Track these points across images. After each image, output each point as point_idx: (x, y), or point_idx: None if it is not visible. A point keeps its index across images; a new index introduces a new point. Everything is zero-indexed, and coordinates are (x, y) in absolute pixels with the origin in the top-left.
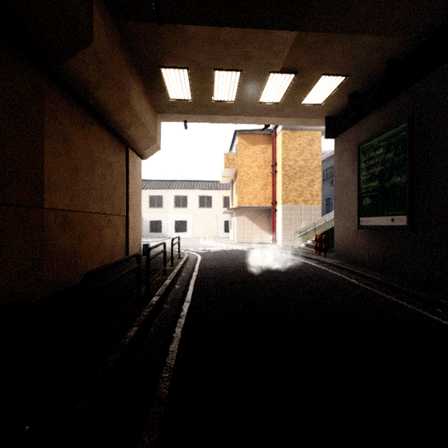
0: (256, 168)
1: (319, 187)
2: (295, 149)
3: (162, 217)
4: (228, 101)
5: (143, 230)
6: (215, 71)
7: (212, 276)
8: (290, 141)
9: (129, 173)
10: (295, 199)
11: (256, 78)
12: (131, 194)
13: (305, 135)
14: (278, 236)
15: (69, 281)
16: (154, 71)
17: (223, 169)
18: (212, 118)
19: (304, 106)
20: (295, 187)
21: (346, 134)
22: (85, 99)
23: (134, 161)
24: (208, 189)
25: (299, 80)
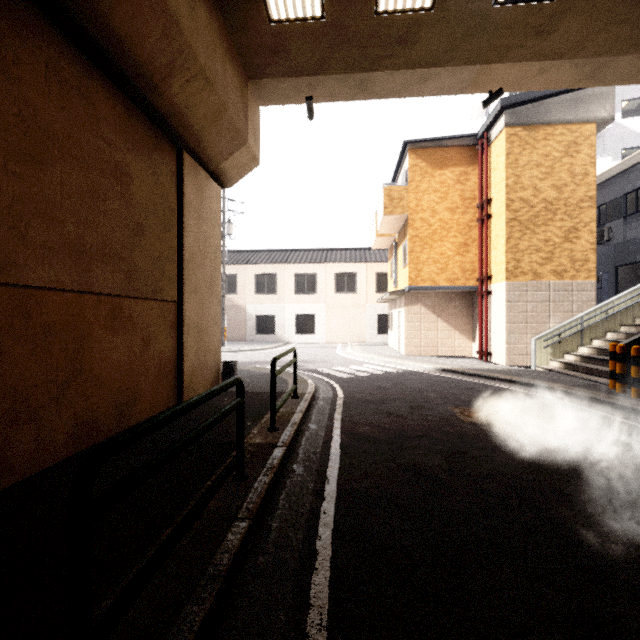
0: (446, 212)
1: (590, 243)
2: (536, 165)
3: (276, 309)
4: (415, 7)
5: (245, 330)
6: None
7: (388, 490)
8: (525, 150)
9: (186, 208)
10: (534, 268)
11: None
12: (191, 254)
13: (558, 134)
14: (494, 345)
15: None
16: None
17: (381, 218)
18: (368, 83)
19: (622, 5)
20: (534, 245)
21: None
22: None
23: (199, 184)
24: (351, 261)
25: None
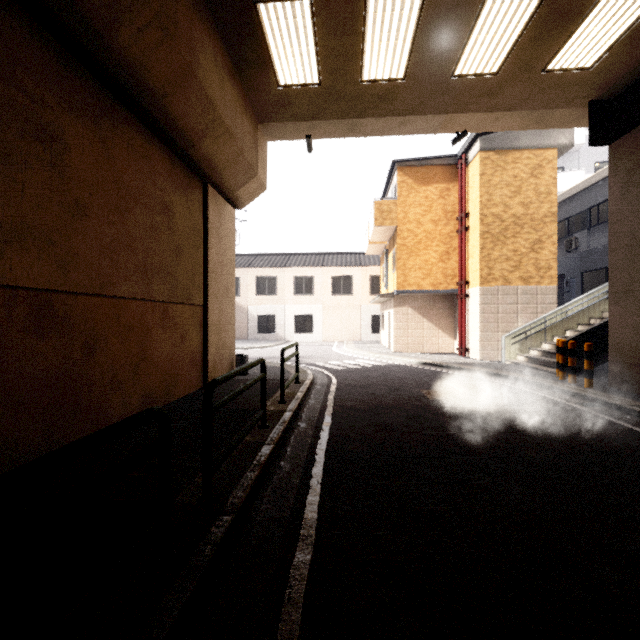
0: (430, 224)
1: (552, 253)
2: (506, 185)
3: (276, 309)
4: (391, 78)
5: (247, 330)
6: None
7: (363, 435)
8: (496, 171)
9: (210, 230)
10: (504, 275)
11: (457, 5)
12: (213, 267)
13: (525, 158)
14: (471, 342)
15: (57, 445)
16: (245, 16)
17: (372, 229)
18: (357, 126)
19: (550, 77)
20: (504, 254)
21: None
22: (91, 50)
23: (219, 209)
24: (347, 265)
25: None
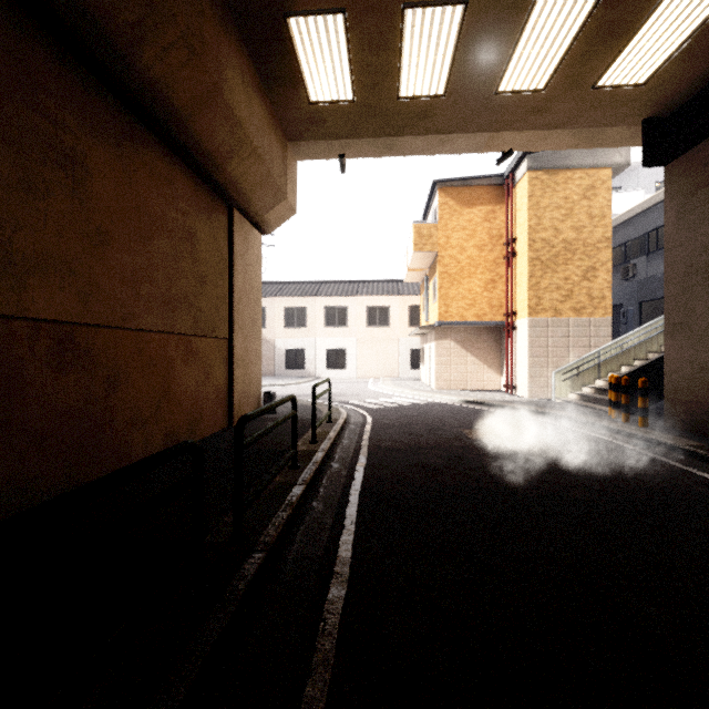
0: (474, 249)
1: (607, 282)
2: (556, 207)
3: (306, 343)
4: (430, 95)
5: (274, 365)
6: (405, 8)
7: (400, 475)
8: (546, 193)
9: (235, 257)
10: (555, 305)
11: (500, 19)
12: (238, 297)
13: (577, 178)
14: (519, 379)
15: (78, 484)
16: (274, 30)
17: (411, 255)
18: (394, 144)
19: (601, 94)
20: (555, 283)
21: (704, 149)
22: (114, 71)
23: (245, 234)
24: (383, 294)
25: (607, 12)
